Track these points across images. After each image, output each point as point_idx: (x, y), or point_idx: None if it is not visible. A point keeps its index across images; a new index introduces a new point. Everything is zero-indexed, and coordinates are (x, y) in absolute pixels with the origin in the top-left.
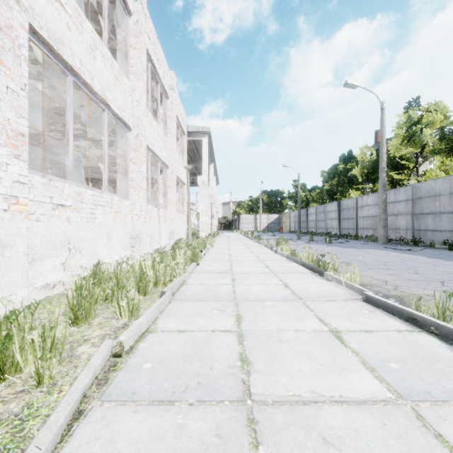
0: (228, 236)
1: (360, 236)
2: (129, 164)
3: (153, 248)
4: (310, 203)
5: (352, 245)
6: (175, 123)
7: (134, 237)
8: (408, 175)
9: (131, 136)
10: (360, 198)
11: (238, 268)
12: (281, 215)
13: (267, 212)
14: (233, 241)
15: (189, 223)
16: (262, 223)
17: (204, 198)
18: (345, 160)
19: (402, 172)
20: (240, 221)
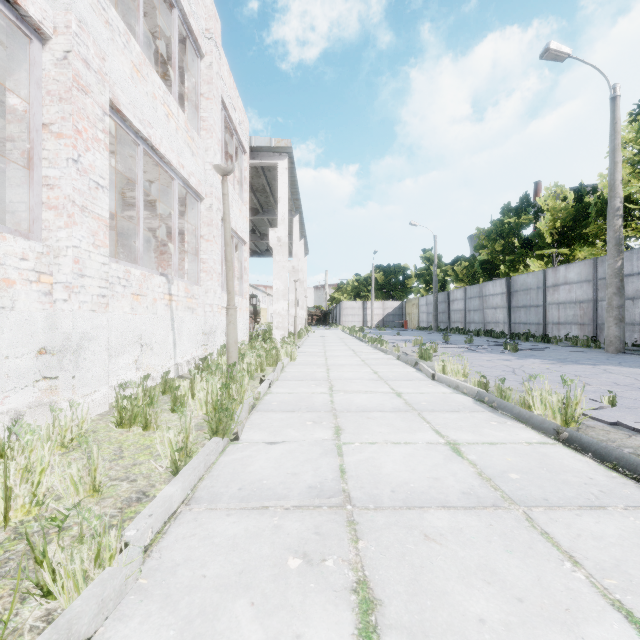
0: (323, 336)
1: (554, 337)
2: (41, 139)
3: (149, 371)
4: (447, 284)
5: (564, 356)
6: (219, 112)
7: (55, 349)
8: (637, 231)
9: (47, 59)
10: (552, 271)
11: (362, 459)
12: (404, 303)
13: (383, 298)
14: (332, 345)
15: (229, 310)
16: (374, 315)
17: (280, 269)
18: (517, 209)
19: (627, 225)
20: (341, 311)
